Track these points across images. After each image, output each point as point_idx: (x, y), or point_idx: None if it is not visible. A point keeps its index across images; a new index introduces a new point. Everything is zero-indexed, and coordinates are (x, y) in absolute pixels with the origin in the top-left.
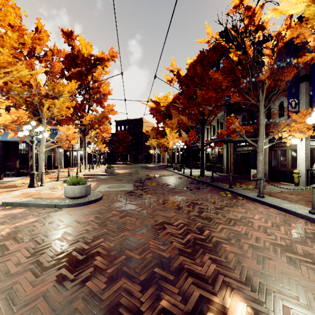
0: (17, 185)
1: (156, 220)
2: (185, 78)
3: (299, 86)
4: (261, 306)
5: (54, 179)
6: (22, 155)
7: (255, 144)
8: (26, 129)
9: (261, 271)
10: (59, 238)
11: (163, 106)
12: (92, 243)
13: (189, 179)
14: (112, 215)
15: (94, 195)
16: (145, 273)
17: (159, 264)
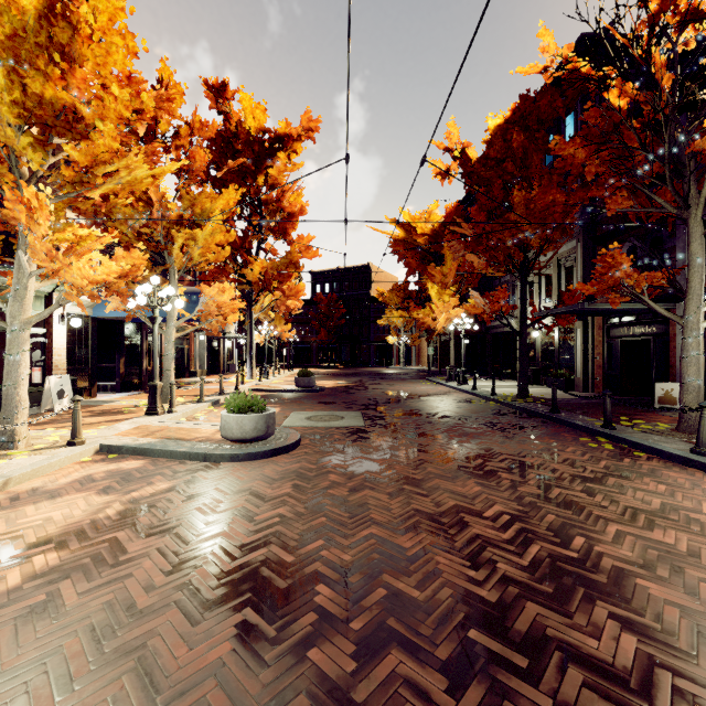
0: (124, 410)
1: (438, 501)
2: (482, 163)
3: None
4: None
5: (192, 398)
6: (130, 347)
7: (676, 318)
8: (142, 292)
9: None
10: (226, 532)
11: (422, 234)
12: (300, 549)
13: (490, 404)
14: (331, 485)
15: (282, 435)
16: (448, 641)
17: (476, 619)
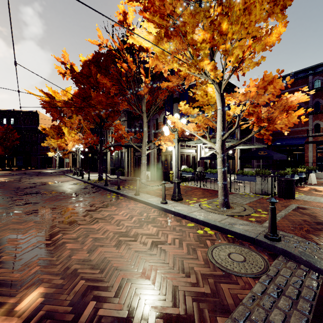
0: None
1: None
2: (80, 75)
3: (174, 105)
4: (59, 289)
5: None
6: None
7: (139, 149)
8: None
9: (85, 259)
10: None
11: (59, 101)
12: None
13: (85, 184)
14: None
15: None
16: None
17: None
